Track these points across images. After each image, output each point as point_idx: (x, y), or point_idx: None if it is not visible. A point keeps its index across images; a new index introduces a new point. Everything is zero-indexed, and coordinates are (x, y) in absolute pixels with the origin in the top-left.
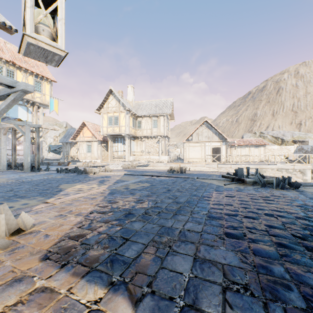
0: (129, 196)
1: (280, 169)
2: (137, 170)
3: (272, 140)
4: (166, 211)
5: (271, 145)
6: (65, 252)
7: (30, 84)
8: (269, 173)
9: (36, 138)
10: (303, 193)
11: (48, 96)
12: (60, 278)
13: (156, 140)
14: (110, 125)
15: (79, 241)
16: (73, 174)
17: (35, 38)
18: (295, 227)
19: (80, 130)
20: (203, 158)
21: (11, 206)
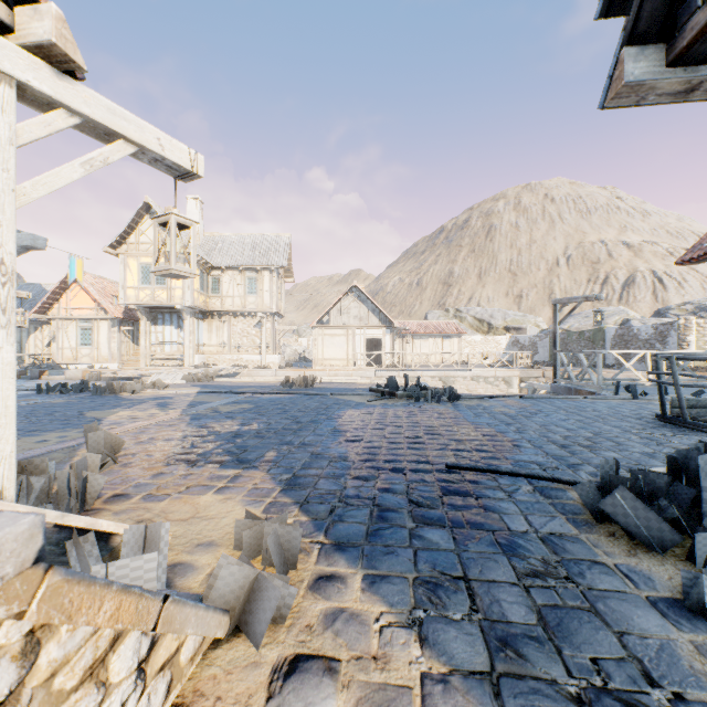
0: (228, 420)
1: (477, 378)
2: (220, 384)
3: (474, 324)
4: (283, 430)
5: (472, 334)
6: (185, 461)
7: (40, 237)
8: (460, 385)
9: None
10: (457, 406)
11: None
12: (198, 470)
13: (255, 320)
14: (146, 284)
15: (194, 455)
16: (82, 395)
17: (179, 270)
18: (413, 432)
19: (61, 292)
20: (350, 359)
21: (43, 440)
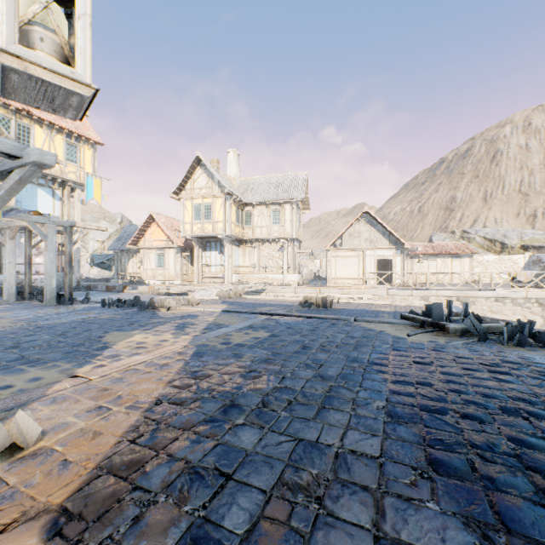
0: (232, 362)
1: (502, 299)
2: (245, 301)
3: (484, 244)
4: (303, 398)
5: (483, 254)
6: (97, 512)
7: (48, 152)
8: (482, 306)
9: (67, 244)
10: None
11: (90, 170)
12: None
13: (278, 245)
14: (198, 220)
15: (129, 482)
16: (130, 310)
17: (20, 56)
18: None
19: (145, 229)
20: (361, 278)
21: (7, 385)
